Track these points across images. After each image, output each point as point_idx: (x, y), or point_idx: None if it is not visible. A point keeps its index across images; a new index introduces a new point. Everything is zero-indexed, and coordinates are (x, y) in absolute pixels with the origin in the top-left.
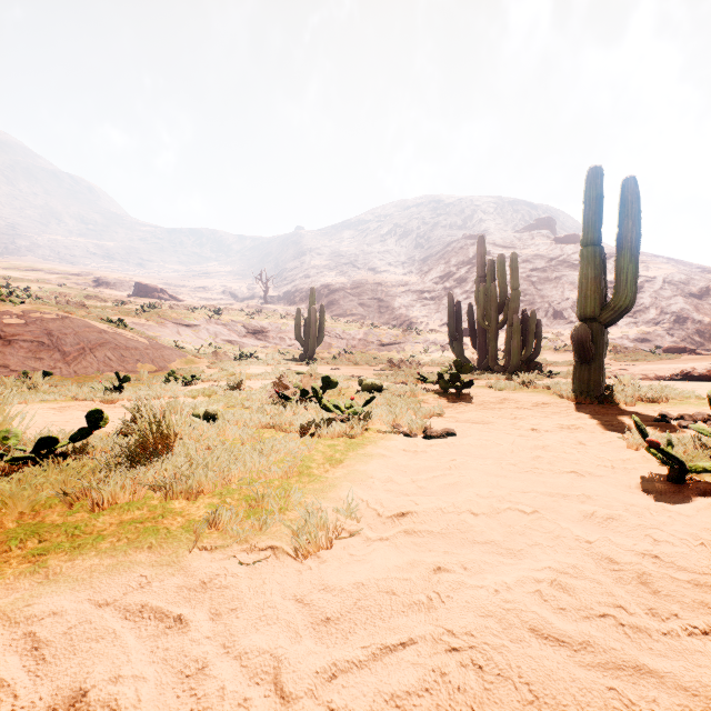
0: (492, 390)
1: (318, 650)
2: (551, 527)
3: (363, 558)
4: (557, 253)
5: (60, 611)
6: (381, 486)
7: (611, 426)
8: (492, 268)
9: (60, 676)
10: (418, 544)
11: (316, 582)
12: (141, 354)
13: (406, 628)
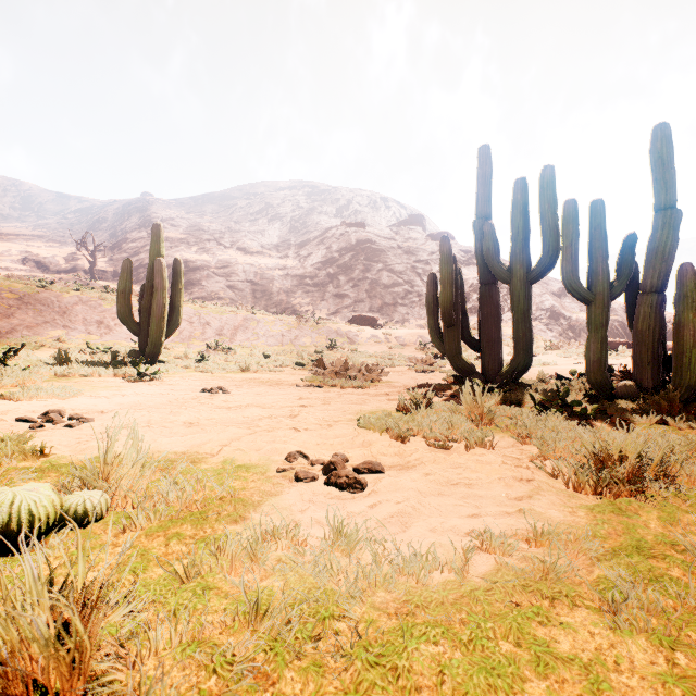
0: None
1: None
2: None
3: None
4: (435, 248)
5: None
6: None
7: None
8: (526, 194)
9: None
10: None
11: None
12: None
13: None
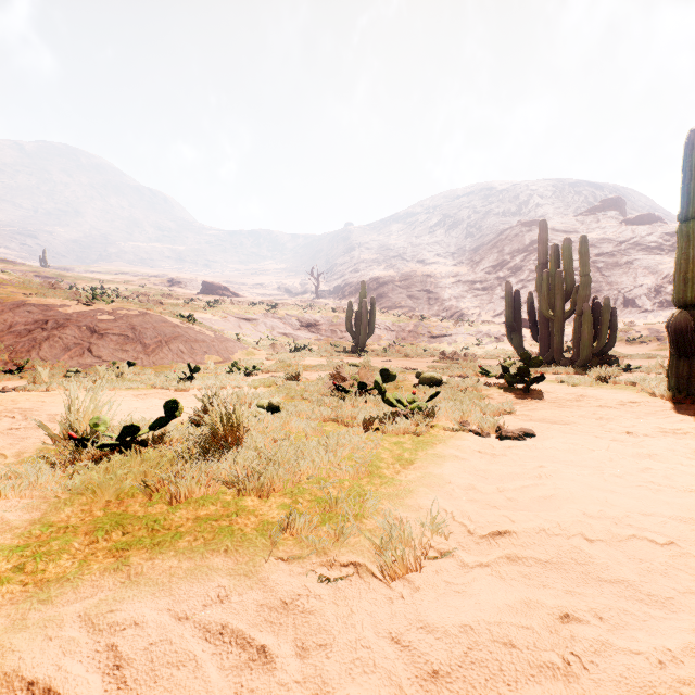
0: (564, 385)
1: None
2: None
3: (463, 588)
4: (627, 236)
5: (141, 622)
6: (463, 494)
7: None
8: (556, 253)
9: None
10: (526, 576)
11: (411, 616)
12: (208, 347)
13: None
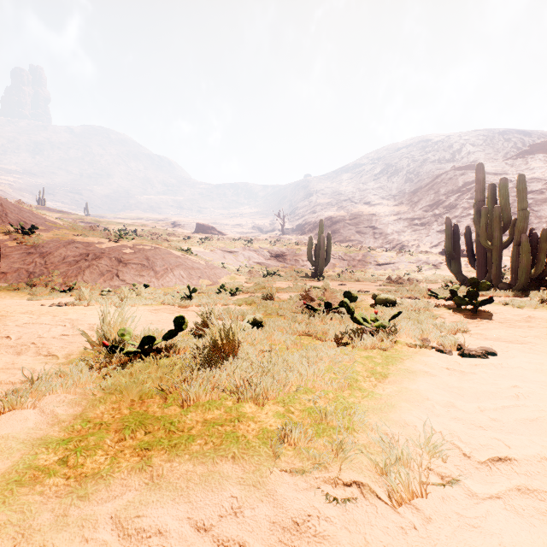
0: (509, 307)
1: None
2: None
3: (478, 523)
4: None
5: (164, 530)
6: (444, 411)
7: None
8: (493, 191)
9: None
10: (544, 513)
11: None
12: (201, 273)
13: None
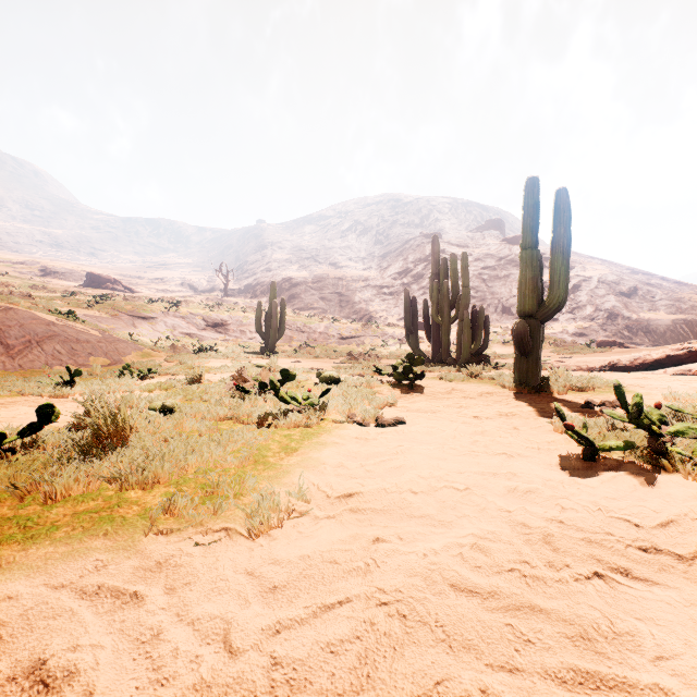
0: (443, 381)
1: (265, 612)
2: (479, 501)
3: (311, 534)
4: (506, 253)
5: (15, 596)
6: (332, 471)
7: (544, 412)
8: (445, 266)
9: (18, 651)
10: (361, 521)
11: (266, 557)
12: (94, 348)
13: (344, 590)
